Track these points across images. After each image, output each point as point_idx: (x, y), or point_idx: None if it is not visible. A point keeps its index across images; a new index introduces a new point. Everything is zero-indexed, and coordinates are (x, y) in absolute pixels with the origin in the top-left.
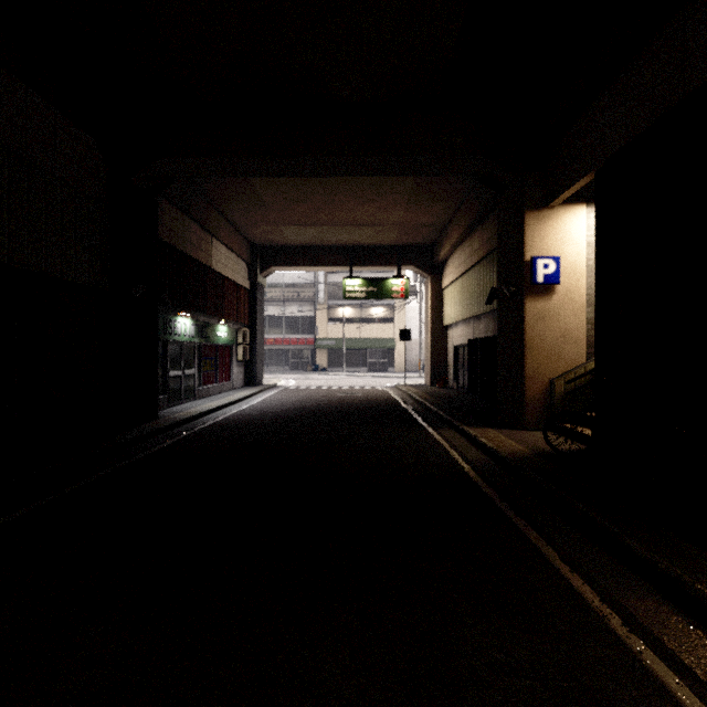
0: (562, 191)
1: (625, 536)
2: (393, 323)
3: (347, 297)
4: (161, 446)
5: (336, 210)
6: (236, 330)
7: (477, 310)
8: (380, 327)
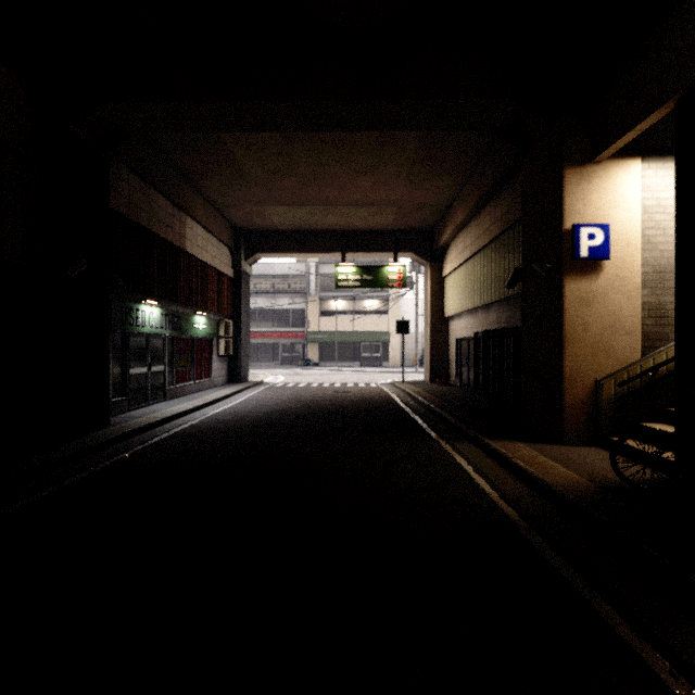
0: (619, 136)
1: None
2: (388, 315)
3: (339, 286)
4: (90, 471)
5: (327, 185)
6: (218, 322)
7: (487, 299)
8: (374, 320)
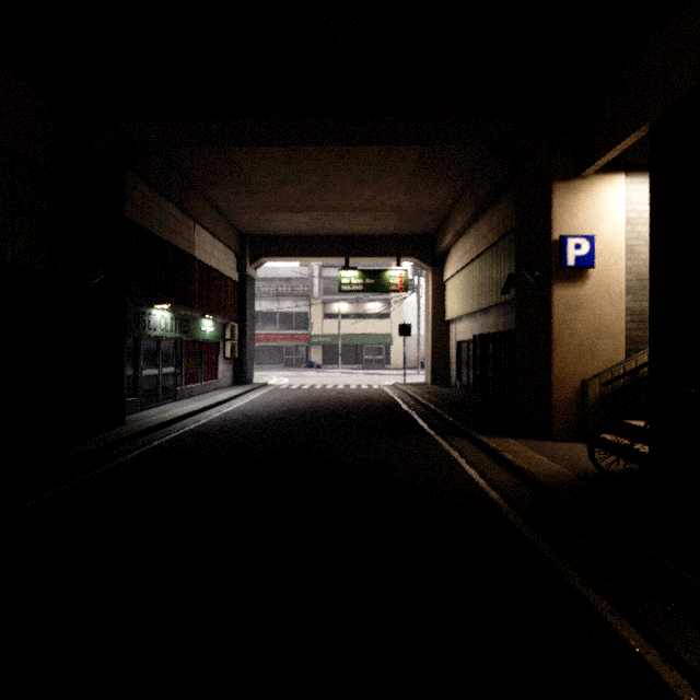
0: (602, 154)
1: None
2: (390, 318)
3: (342, 290)
4: (115, 464)
5: (330, 193)
6: (224, 325)
7: (485, 303)
8: (377, 323)
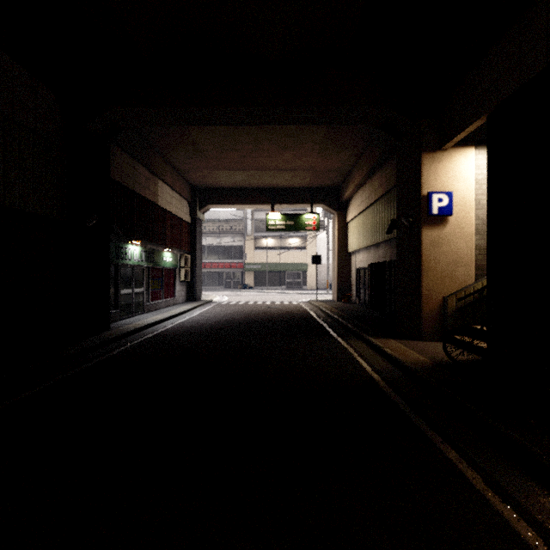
0: (456, 134)
1: (548, 458)
2: (306, 250)
3: (269, 229)
4: (107, 356)
5: (260, 157)
6: (180, 256)
7: (377, 239)
8: (296, 254)
